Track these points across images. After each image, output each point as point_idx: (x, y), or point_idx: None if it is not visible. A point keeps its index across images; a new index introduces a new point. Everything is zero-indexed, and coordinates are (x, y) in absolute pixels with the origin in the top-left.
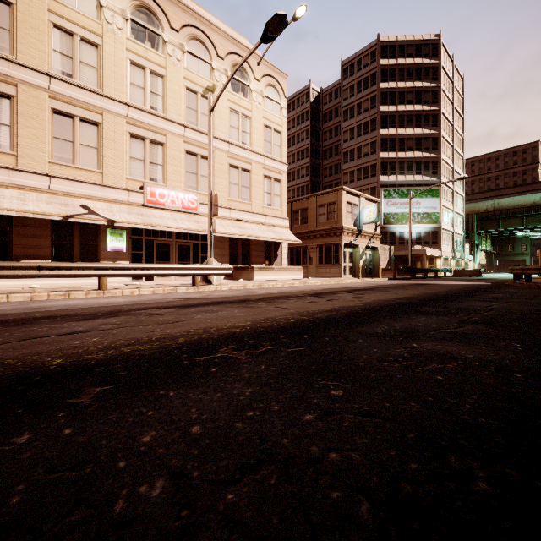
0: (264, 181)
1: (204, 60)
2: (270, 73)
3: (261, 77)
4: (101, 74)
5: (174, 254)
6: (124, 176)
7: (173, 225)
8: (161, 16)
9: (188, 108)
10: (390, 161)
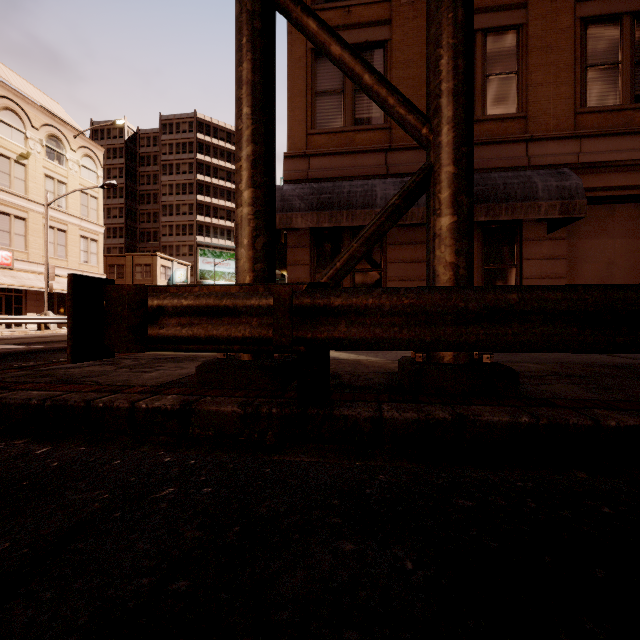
0: (80, 240)
1: (18, 129)
2: (87, 145)
3: (78, 148)
4: None
5: None
6: None
7: None
8: None
9: (1, 172)
10: (206, 225)
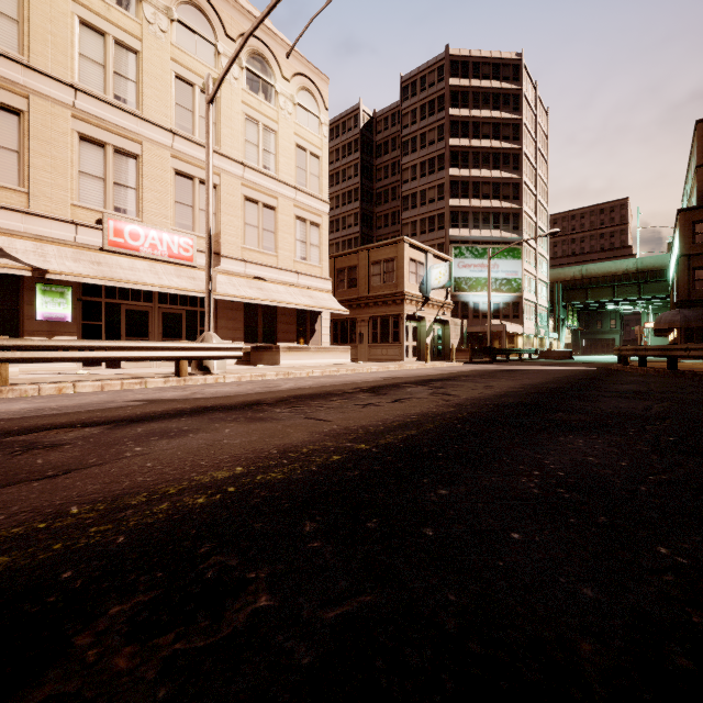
0: (295, 224)
1: (206, 38)
2: (305, 72)
3: (292, 76)
4: (26, 32)
5: (156, 326)
6: (69, 201)
7: (152, 281)
8: None
9: (180, 106)
10: (461, 211)
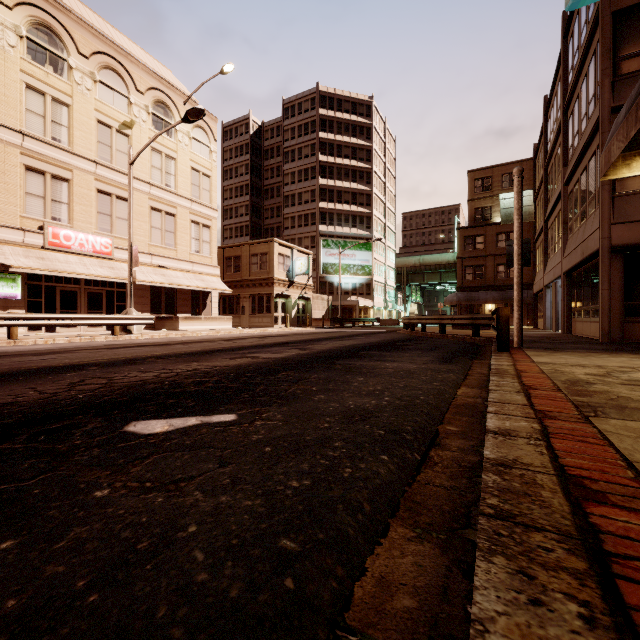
0: (191, 226)
1: (121, 92)
2: None
3: None
4: None
5: (83, 302)
6: (18, 213)
7: (83, 271)
8: (66, 38)
9: (101, 143)
10: (329, 212)
